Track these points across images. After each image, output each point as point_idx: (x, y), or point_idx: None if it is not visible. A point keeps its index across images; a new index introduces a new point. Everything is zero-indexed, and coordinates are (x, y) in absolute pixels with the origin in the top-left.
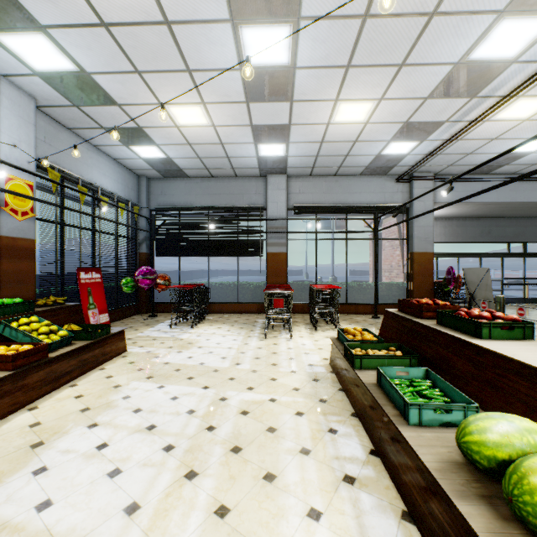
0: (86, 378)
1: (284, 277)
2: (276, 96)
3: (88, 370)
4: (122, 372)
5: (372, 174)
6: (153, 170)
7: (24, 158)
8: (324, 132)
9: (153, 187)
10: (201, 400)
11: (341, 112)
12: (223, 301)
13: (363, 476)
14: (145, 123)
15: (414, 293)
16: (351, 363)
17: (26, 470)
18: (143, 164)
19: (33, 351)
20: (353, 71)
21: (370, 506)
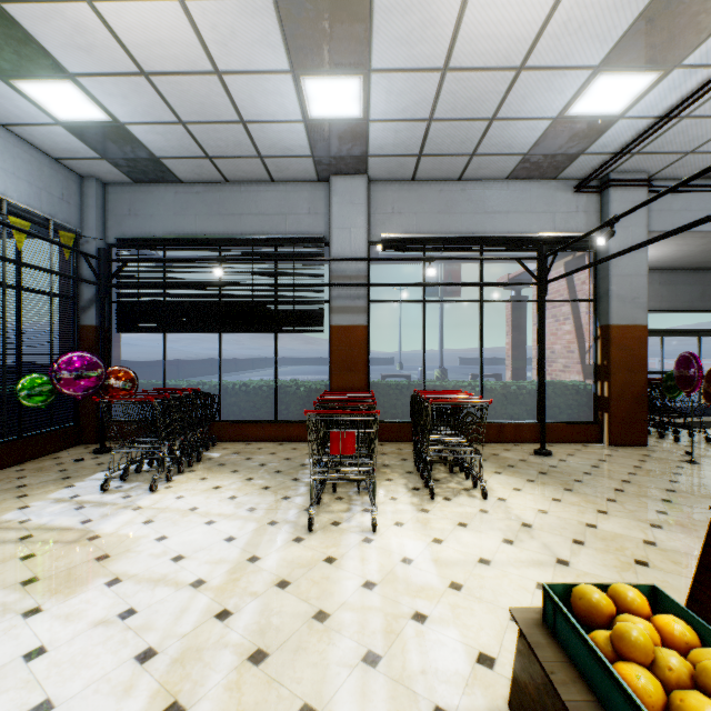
0: None
1: (364, 372)
2: None
3: None
4: None
5: (531, 178)
6: (102, 162)
7: None
8: (453, 28)
9: (112, 201)
10: None
11: None
12: (249, 418)
13: None
14: None
15: (612, 403)
16: None
17: None
18: (75, 144)
19: None
20: None
21: None
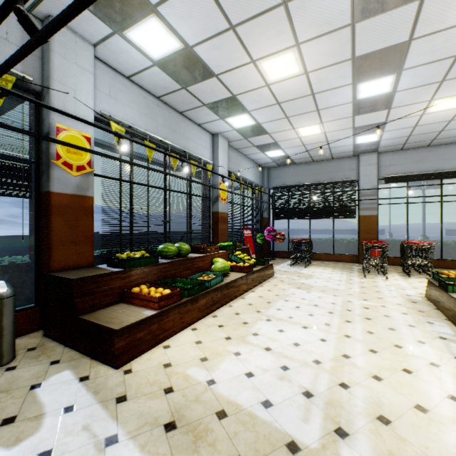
0: (265, 284)
1: (375, 235)
2: (377, 109)
3: (263, 281)
4: (281, 284)
5: None
6: (272, 163)
7: (224, 171)
8: (417, 120)
9: (270, 173)
10: (336, 300)
11: (435, 106)
12: (321, 252)
13: (452, 339)
14: (279, 139)
15: None
16: (445, 289)
17: (273, 308)
18: (268, 161)
19: (250, 266)
20: (447, 82)
21: (455, 346)
